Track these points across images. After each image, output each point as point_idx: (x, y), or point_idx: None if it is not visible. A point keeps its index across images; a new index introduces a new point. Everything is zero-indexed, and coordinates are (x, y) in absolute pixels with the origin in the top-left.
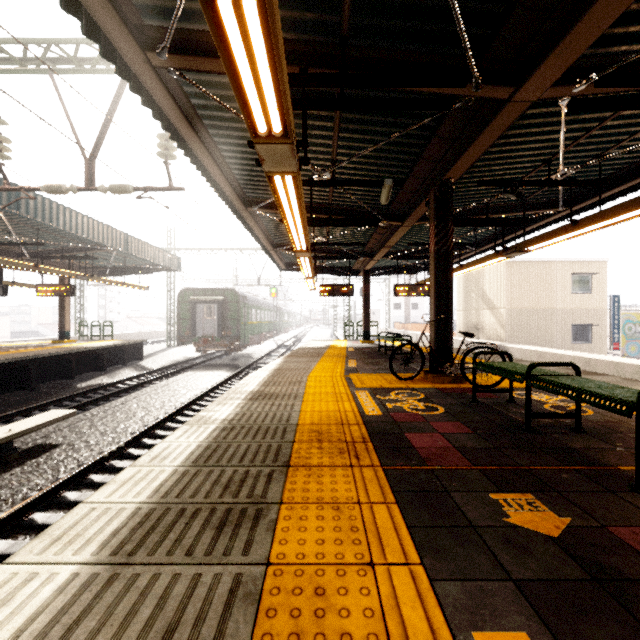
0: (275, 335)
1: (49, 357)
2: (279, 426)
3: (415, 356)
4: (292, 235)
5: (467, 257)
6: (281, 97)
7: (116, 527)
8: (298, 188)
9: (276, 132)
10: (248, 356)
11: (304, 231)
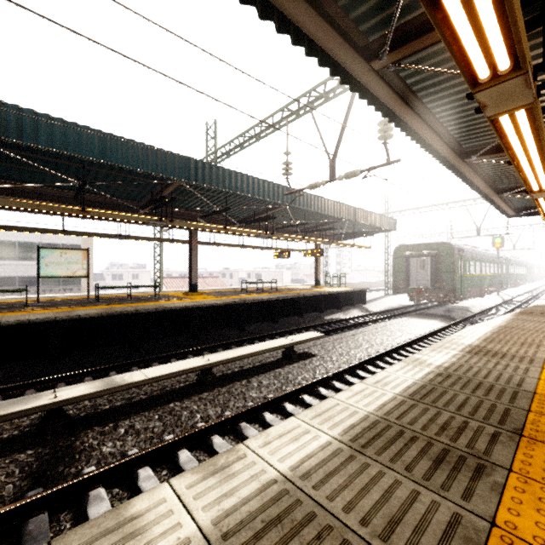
0: (500, 289)
1: (309, 297)
2: (506, 388)
3: None
4: (525, 175)
5: None
6: (509, 29)
7: (352, 423)
8: (535, 119)
9: (502, 70)
10: (464, 309)
11: (544, 167)
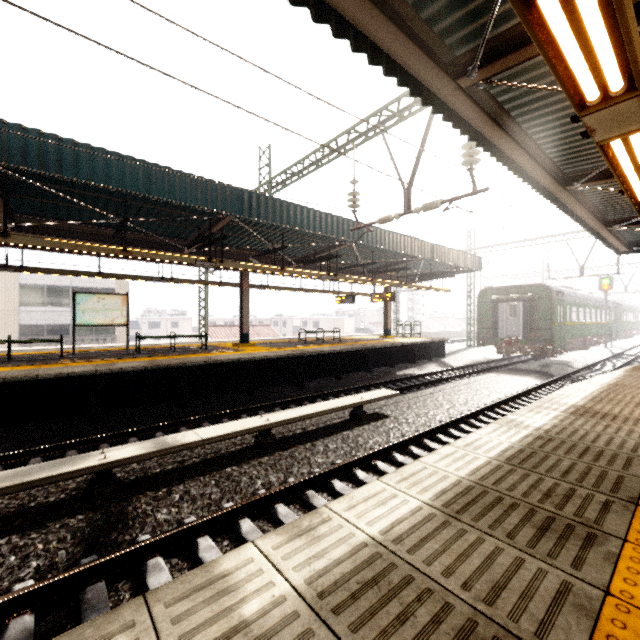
0: (608, 340)
1: (379, 348)
2: (619, 453)
3: None
4: None
5: None
6: (623, 47)
7: (443, 488)
8: None
9: (614, 91)
10: (565, 364)
11: None
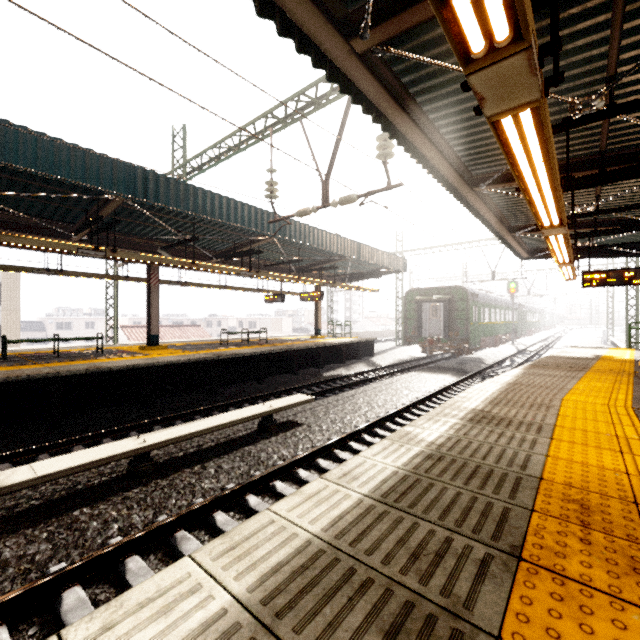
0: (514, 338)
1: (305, 349)
2: (508, 473)
3: None
4: (535, 206)
5: None
6: None
7: (280, 559)
8: (543, 126)
9: (500, 40)
10: (478, 361)
11: (555, 196)
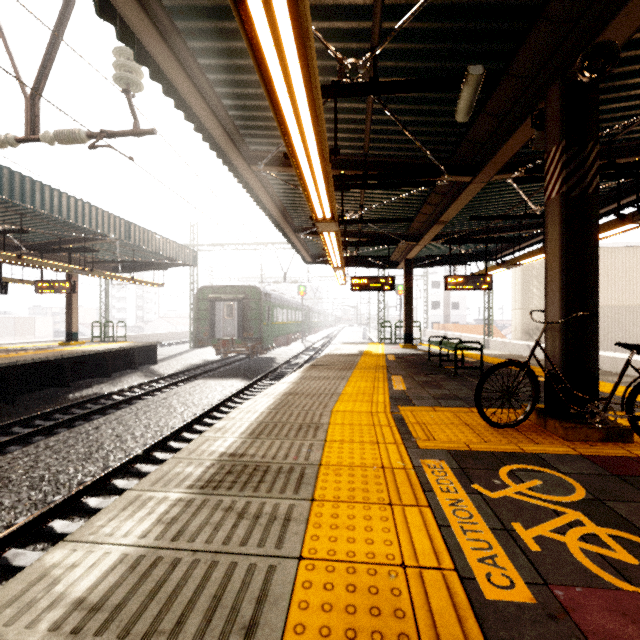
0: (304, 336)
1: (34, 363)
2: None
3: (484, 370)
4: (308, 188)
5: (540, 240)
6: None
7: None
8: None
9: None
10: (271, 360)
11: (326, 178)
